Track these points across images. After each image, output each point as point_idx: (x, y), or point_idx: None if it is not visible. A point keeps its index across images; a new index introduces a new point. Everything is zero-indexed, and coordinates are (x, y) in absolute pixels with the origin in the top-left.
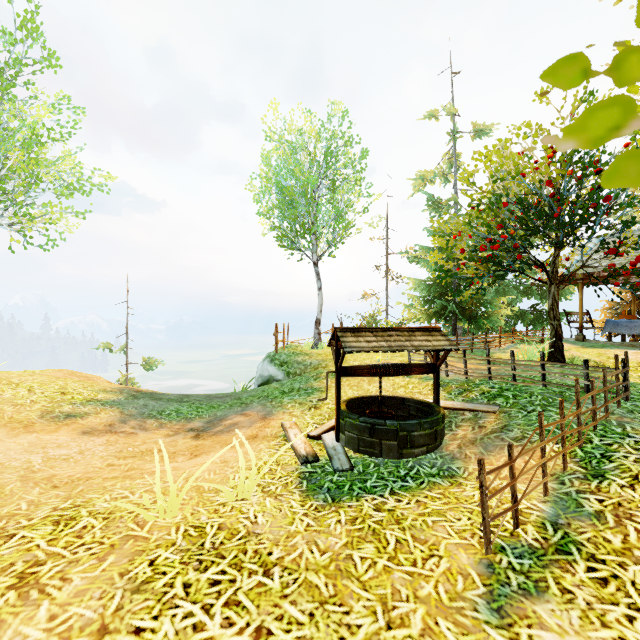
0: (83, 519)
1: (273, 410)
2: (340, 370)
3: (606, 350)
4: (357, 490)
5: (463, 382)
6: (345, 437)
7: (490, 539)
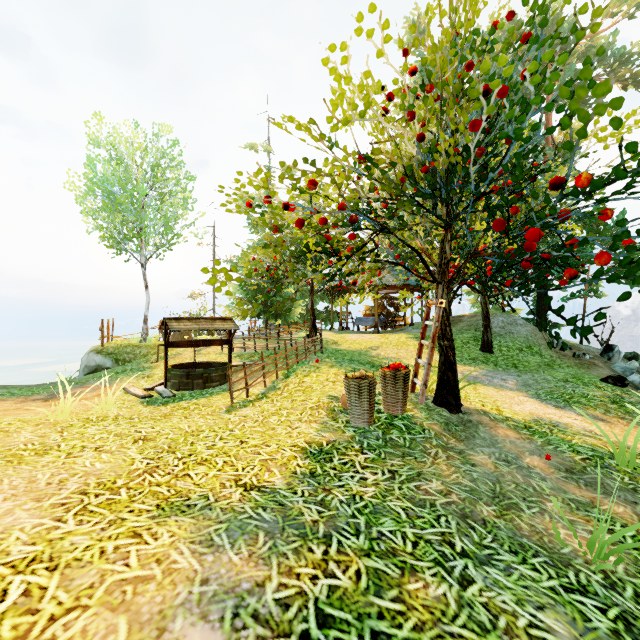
0: (4, 422)
1: (111, 382)
2: (168, 343)
3: (346, 335)
4: (177, 401)
5: (252, 353)
6: (171, 383)
7: (233, 398)
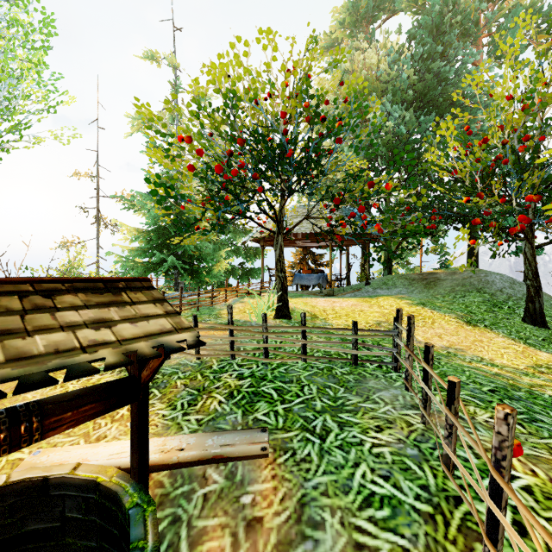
0: None
1: None
2: None
3: (306, 299)
4: None
5: (195, 370)
6: None
7: None
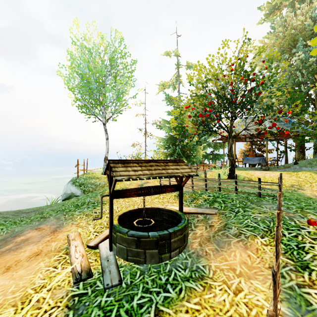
0: None
1: (64, 222)
2: (113, 194)
3: (248, 171)
4: (124, 316)
5: (192, 193)
6: (116, 248)
7: None
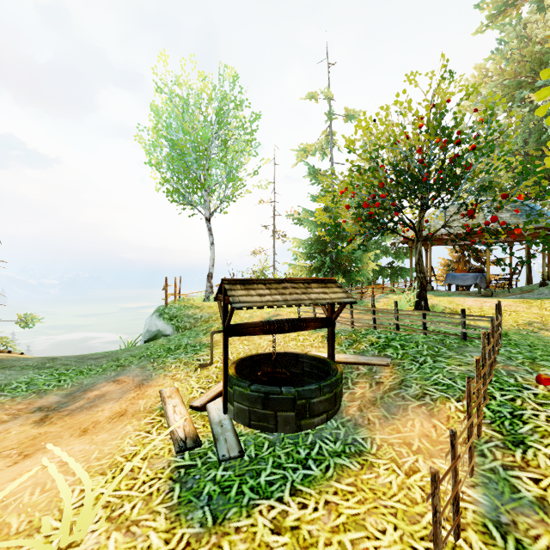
0: None
1: (153, 373)
2: (228, 329)
3: (453, 298)
4: (248, 493)
5: (351, 332)
6: (234, 409)
7: None
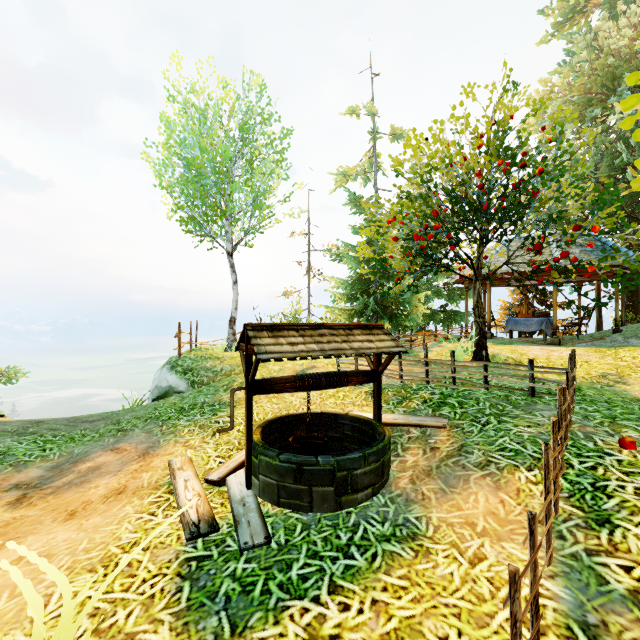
0: None
1: (161, 439)
2: (252, 385)
3: (515, 347)
4: (276, 592)
5: (399, 388)
6: (259, 483)
7: None
